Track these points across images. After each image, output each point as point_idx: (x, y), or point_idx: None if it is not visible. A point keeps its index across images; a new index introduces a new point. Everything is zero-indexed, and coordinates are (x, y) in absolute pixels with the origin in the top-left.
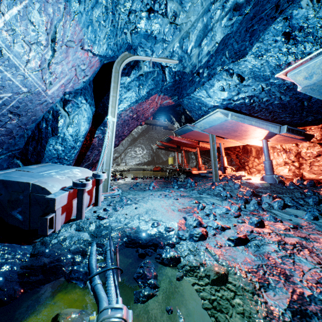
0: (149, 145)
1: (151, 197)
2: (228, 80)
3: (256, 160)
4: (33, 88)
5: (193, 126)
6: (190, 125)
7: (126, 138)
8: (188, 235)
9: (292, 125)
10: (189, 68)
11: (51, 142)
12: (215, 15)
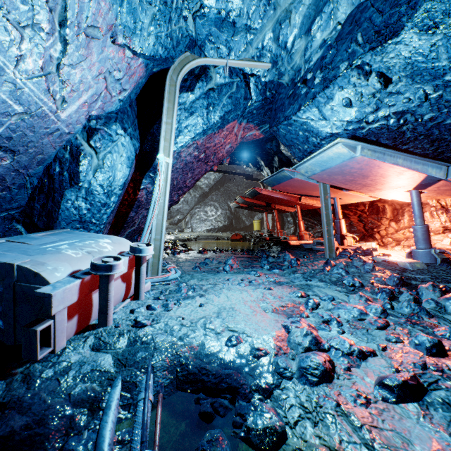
0: (225, 203)
1: (226, 284)
2: (359, 86)
3: (393, 224)
4: (33, 106)
5: (293, 171)
6: (288, 170)
7: (193, 193)
8: (296, 368)
9: None
10: (288, 76)
11: (68, 196)
12: None
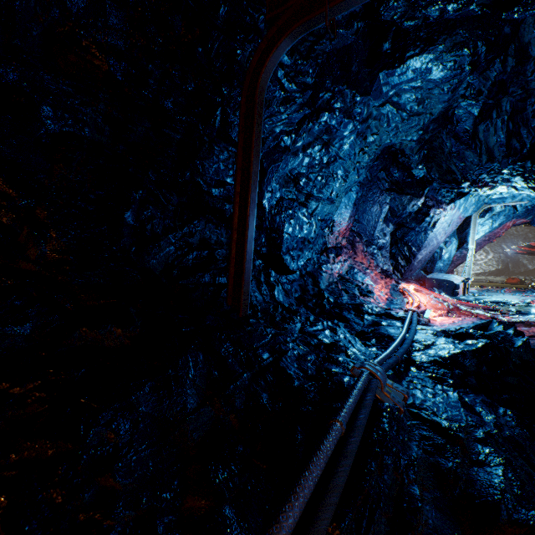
0: (498, 246)
1: (502, 294)
2: None
3: None
4: (438, 242)
5: None
6: None
7: None
8: (522, 302)
9: None
10: None
11: (437, 262)
12: None
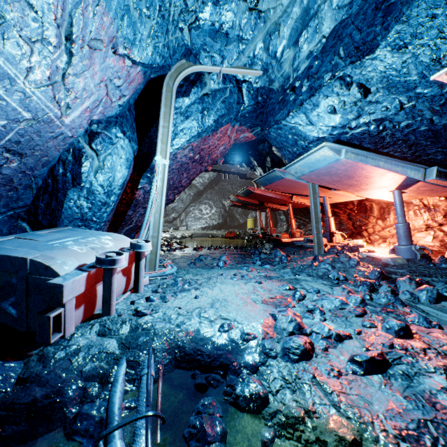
0: (220, 201)
1: (220, 279)
2: (342, 95)
3: (380, 222)
4: (40, 113)
5: (284, 172)
6: (279, 170)
7: (188, 192)
8: (280, 349)
9: (444, 166)
10: (278, 82)
11: (71, 196)
12: None
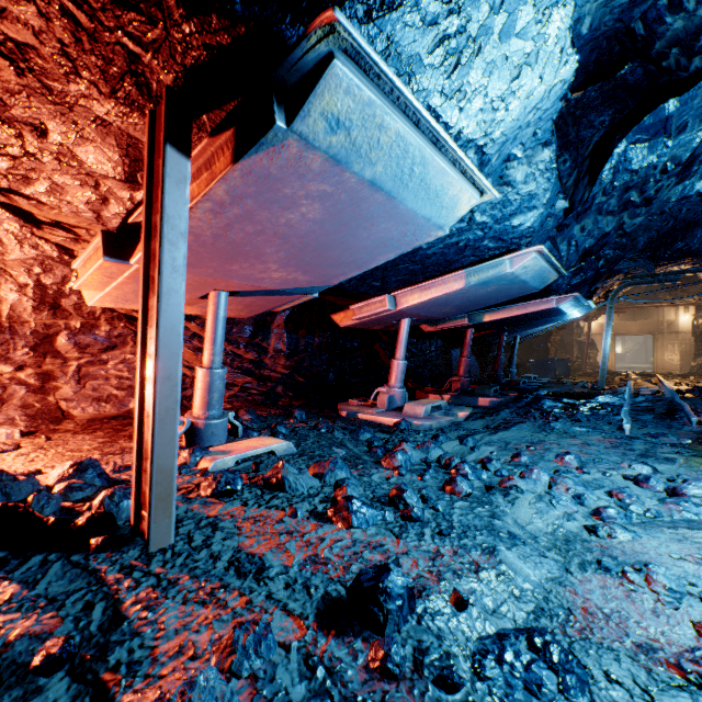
0: None
1: None
2: (521, 156)
3: None
4: None
5: None
6: None
7: None
8: None
9: None
10: None
11: None
12: (584, 2)
